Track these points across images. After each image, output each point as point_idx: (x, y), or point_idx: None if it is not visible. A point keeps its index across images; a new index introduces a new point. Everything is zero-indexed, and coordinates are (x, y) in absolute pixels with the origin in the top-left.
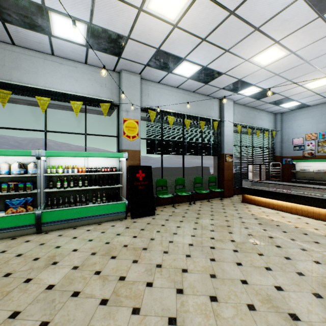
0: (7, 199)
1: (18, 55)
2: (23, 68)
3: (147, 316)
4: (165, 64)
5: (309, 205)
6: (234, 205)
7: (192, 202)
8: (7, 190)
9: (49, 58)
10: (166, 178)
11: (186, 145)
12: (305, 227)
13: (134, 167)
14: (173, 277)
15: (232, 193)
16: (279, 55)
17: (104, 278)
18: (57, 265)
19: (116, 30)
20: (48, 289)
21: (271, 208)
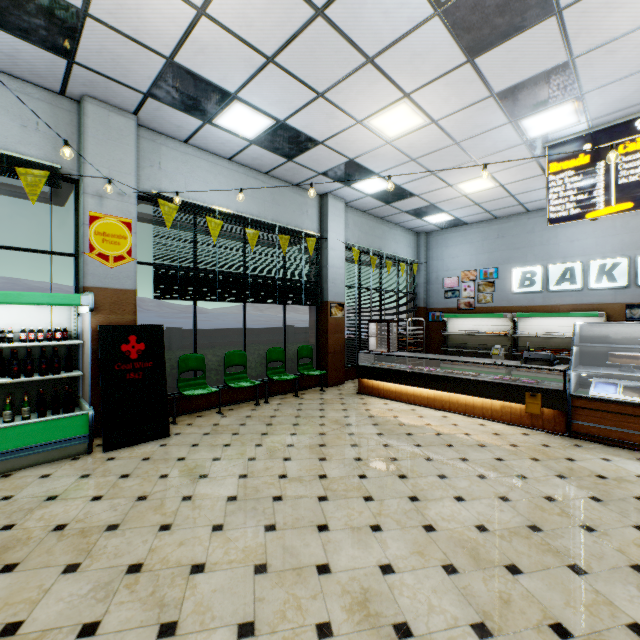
0: None
1: None
2: None
3: None
4: (194, 100)
5: (461, 392)
6: (342, 400)
7: (262, 401)
8: None
9: None
10: (207, 352)
11: (249, 283)
12: (452, 432)
13: (117, 330)
14: (162, 594)
15: (342, 377)
16: (413, 122)
17: None
18: None
19: None
20: None
21: (405, 401)
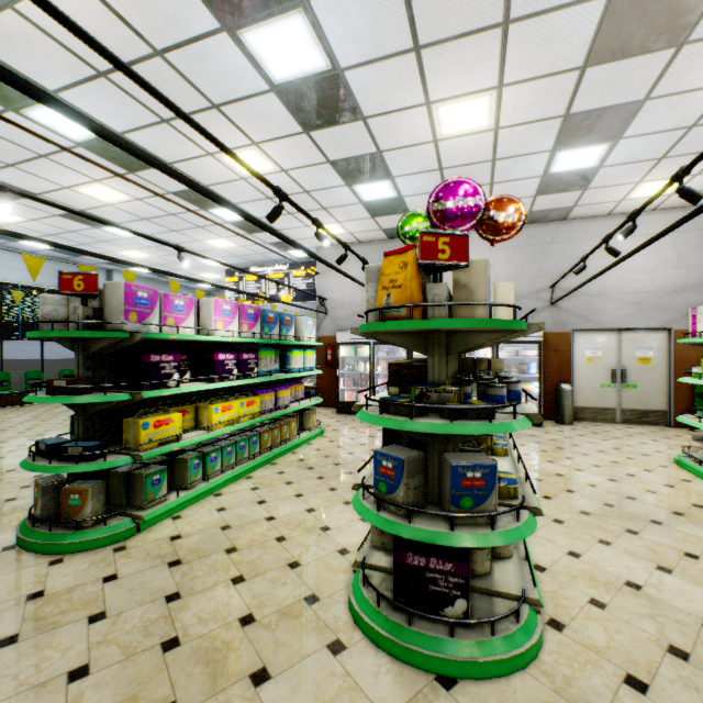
0: None
1: None
2: None
3: None
4: (5, 237)
5: None
6: None
7: None
8: None
9: None
10: (12, 372)
11: None
12: None
13: None
14: (0, 429)
15: None
16: (145, 255)
17: None
18: None
19: None
20: None
21: None
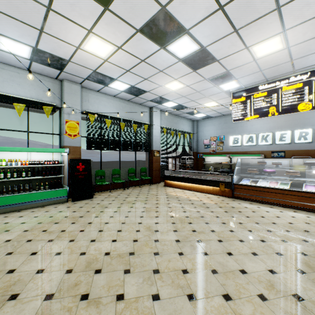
0: None
1: None
2: None
3: (78, 241)
4: (102, 80)
5: (199, 184)
6: (157, 188)
7: (126, 188)
8: None
9: None
10: (105, 169)
11: (121, 143)
12: (193, 197)
13: (75, 160)
14: (98, 226)
15: (159, 180)
16: (180, 86)
17: (50, 232)
18: (10, 231)
19: (58, 55)
20: (6, 242)
21: (181, 188)
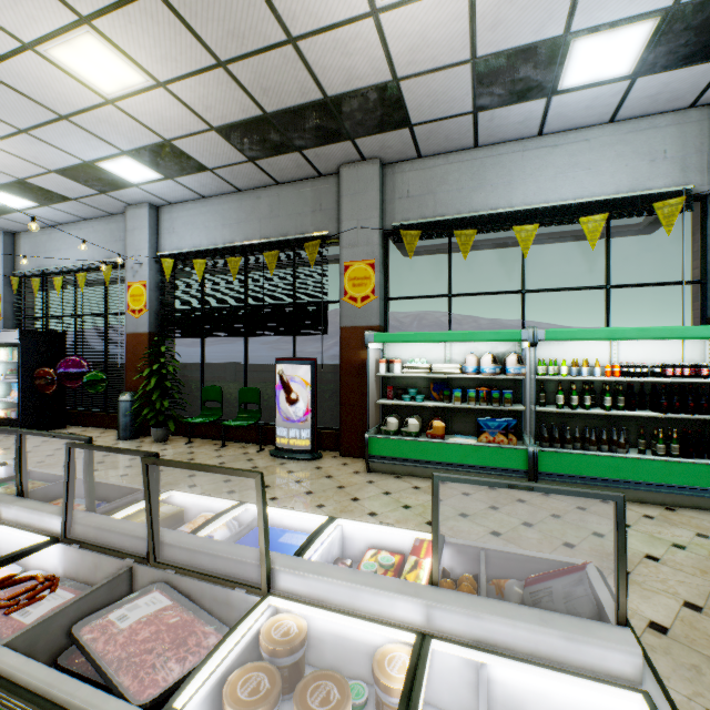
0: (468, 417)
1: (481, 162)
2: (488, 183)
3: None
4: None
5: None
6: None
7: None
8: (475, 400)
9: (531, 145)
10: None
11: None
12: None
13: None
14: None
15: None
16: None
17: None
18: (631, 578)
19: None
20: (655, 630)
21: None
